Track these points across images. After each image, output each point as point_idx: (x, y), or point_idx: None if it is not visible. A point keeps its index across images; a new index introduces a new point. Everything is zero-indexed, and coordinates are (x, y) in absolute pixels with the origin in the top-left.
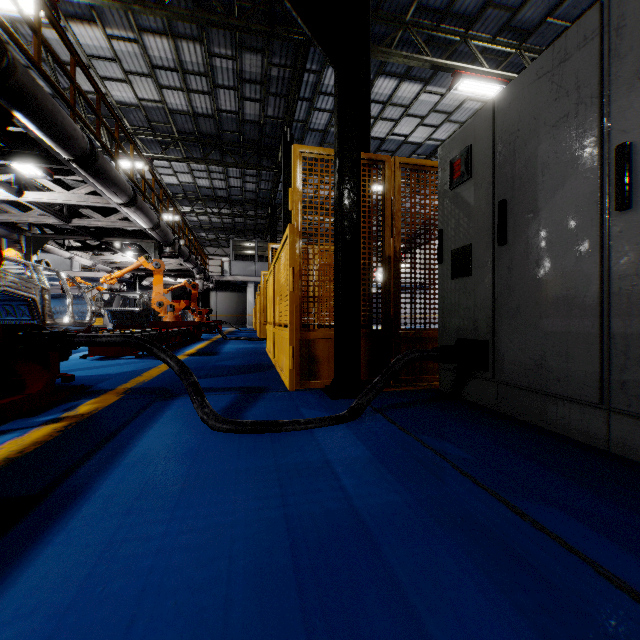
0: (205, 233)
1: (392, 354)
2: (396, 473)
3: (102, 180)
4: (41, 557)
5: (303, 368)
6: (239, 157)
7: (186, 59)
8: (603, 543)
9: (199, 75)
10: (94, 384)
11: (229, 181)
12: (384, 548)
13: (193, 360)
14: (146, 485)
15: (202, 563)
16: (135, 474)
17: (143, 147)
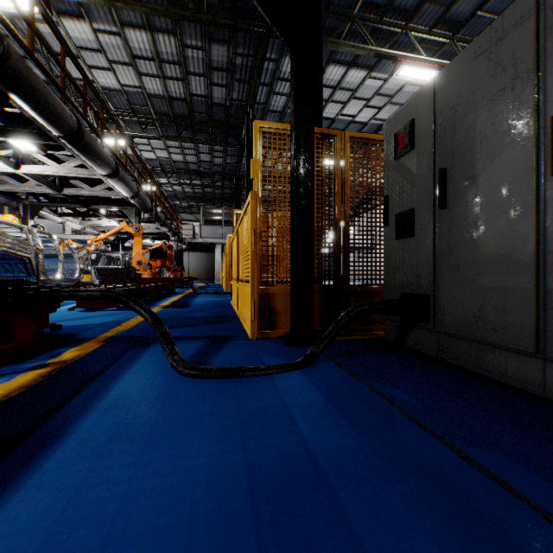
0: (179, 201)
1: (342, 307)
2: (348, 417)
3: (88, 154)
4: (13, 501)
5: (263, 319)
6: (208, 135)
7: (162, 50)
8: (549, 489)
9: (173, 64)
10: (79, 333)
11: (199, 156)
12: (339, 494)
13: (167, 311)
14: (118, 428)
15: (165, 508)
16: (108, 418)
17: (125, 127)
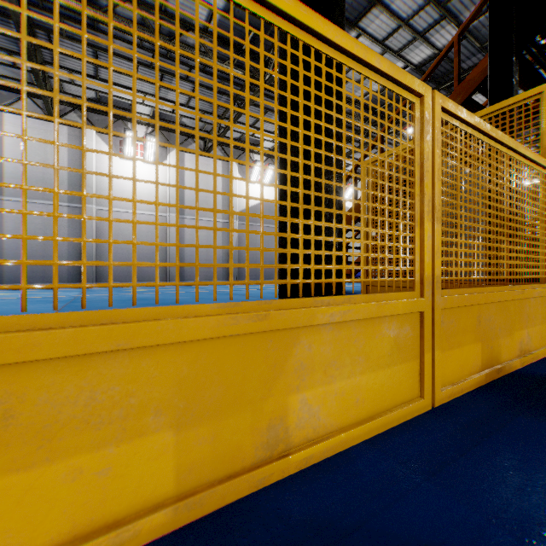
0: None
1: None
2: None
3: None
4: None
5: None
6: None
7: None
8: None
9: None
10: None
11: None
12: None
13: None
14: None
15: None
16: None
17: None
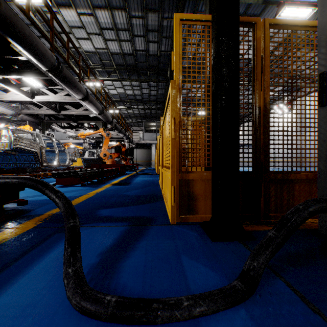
0: (131, 119)
1: (261, 193)
2: None
3: (67, 84)
4: None
5: (183, 204)
6: (147, 76)
7: (117, 22)
8: None
9: (124, 30)
10: (35, 208)
11: (142, 90)
12: None
13: (113, 188)
14: None
15: None
16: None
17: (99, 75)
